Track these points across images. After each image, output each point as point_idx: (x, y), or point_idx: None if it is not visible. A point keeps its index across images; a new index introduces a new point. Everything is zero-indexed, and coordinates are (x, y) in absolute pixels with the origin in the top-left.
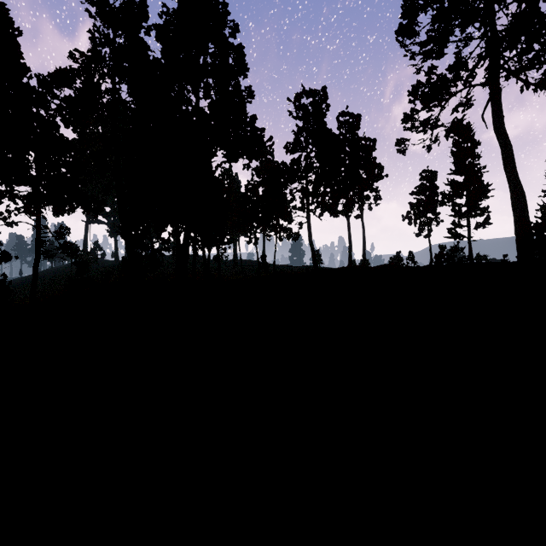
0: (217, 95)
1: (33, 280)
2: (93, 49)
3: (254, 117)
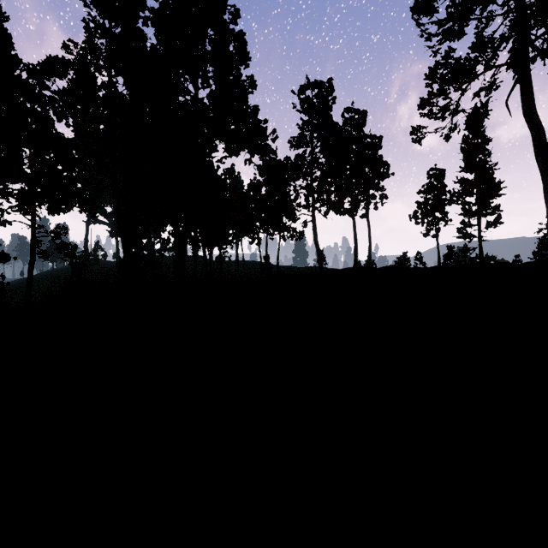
0: (216, 84)
1: (28, 281)
2: (87, 40)
3: (256, 108)
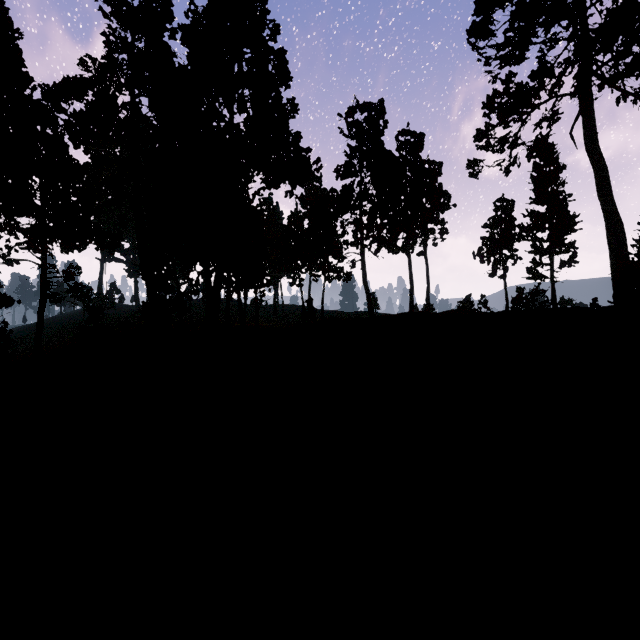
0: (254, 109)
1: (38, 328)
2: (108, 56)
3: (298, 135)
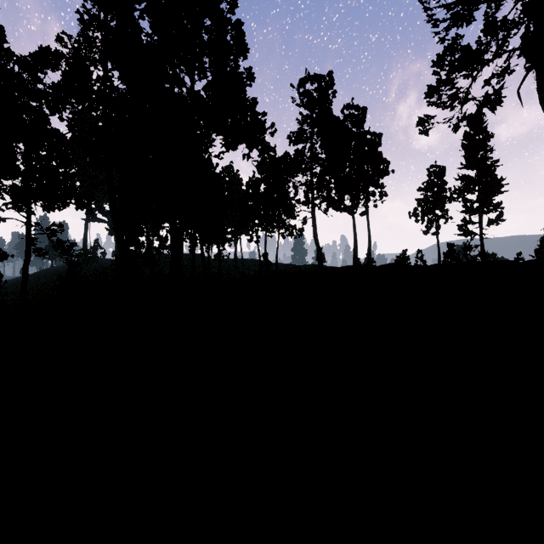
0: (213, 75)
1: (23, 279)
2: (82, 32)
3: (255, 100)
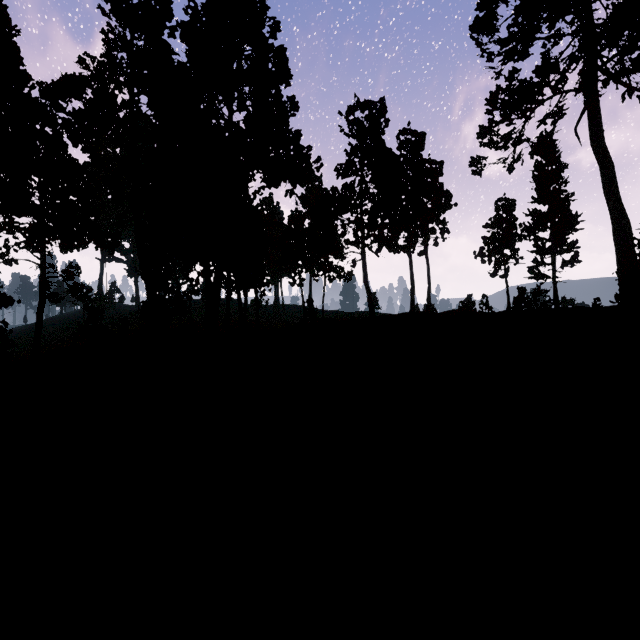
0: (253, 107)
1: (37, 328)
2: (107, 54)
3: (299, 133)
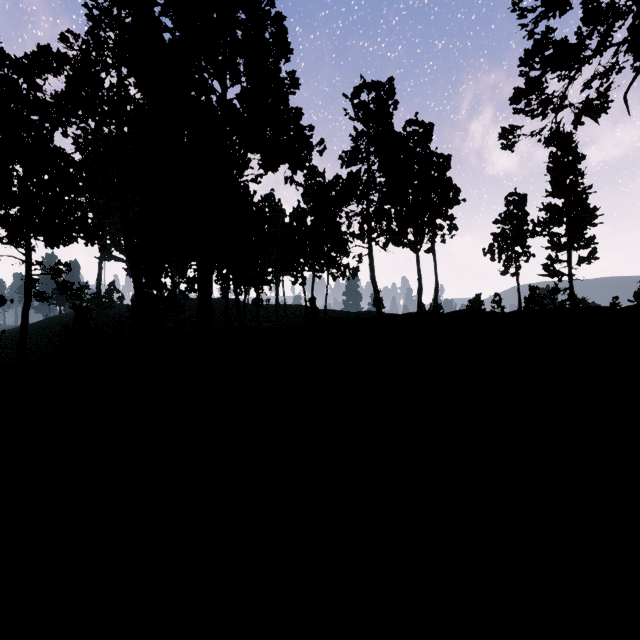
0: (248, 79)
1: (22, 329)
2: (90, 30)
3: (299, 111)
